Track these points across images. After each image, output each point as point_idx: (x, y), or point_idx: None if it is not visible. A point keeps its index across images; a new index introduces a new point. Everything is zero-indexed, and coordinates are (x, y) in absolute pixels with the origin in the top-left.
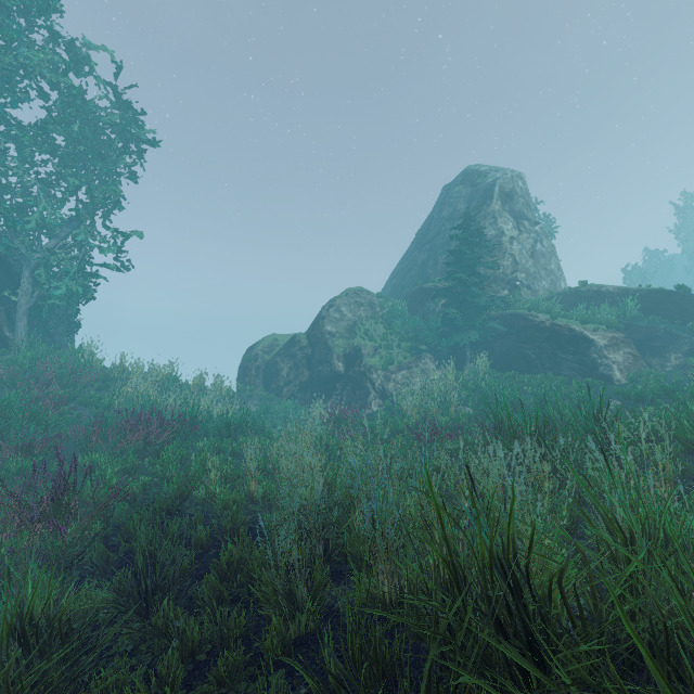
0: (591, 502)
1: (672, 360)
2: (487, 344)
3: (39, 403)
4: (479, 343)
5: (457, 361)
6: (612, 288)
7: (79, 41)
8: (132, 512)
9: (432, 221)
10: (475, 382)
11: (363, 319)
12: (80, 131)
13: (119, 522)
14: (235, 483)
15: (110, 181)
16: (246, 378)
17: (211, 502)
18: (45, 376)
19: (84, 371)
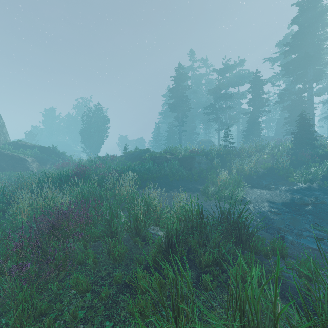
0: None
1: (48, 166)
2: None
3: None
4: None
5: None
6: (30, 144)
7: None
8: None
9: None
10: None
11: None
12: None
13: None
14: None
15: None
16: None
17: None
18: None
19: None
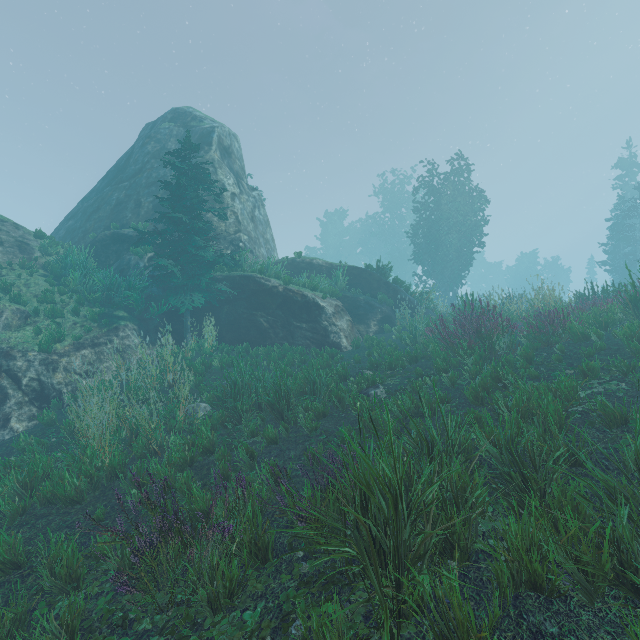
0: None
1: (373, 327)
2: (212, 311)
3: None
4: (202, 309)
5: (173, 333)
6: (321, 262)
7: None
8: None
9: (132, 155)
10: (204, 361)
11: (2, 266)
12: None
13: None
14: None
15: None
16: None
17: None
18: None
19: None
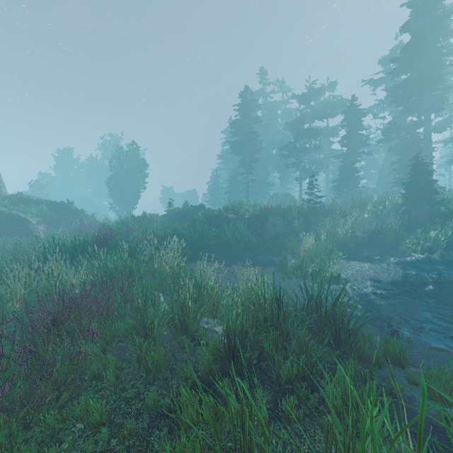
0: None
1: (61, 229)
2: None
3: None
4: None
5: None
6: (35, 198)
7: None
8: None
9: None
10: None
11: None
12: None
13: None
14: None
15: None
16: None
17: None
18: None
19: None
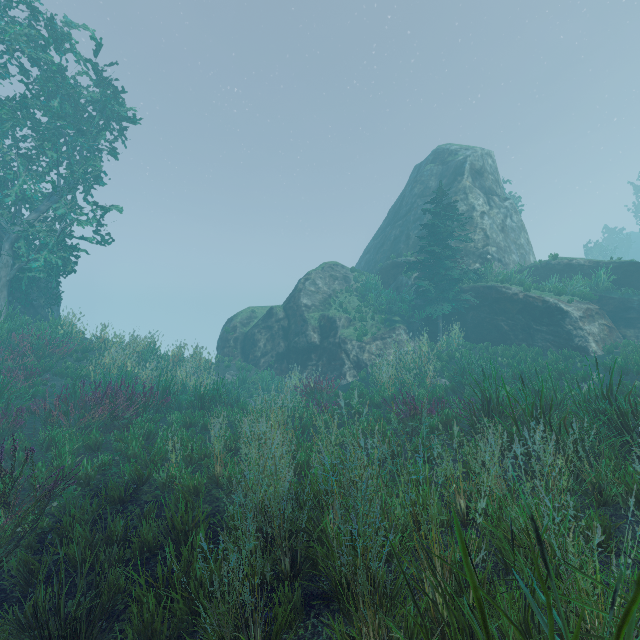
0: (614, 501)
1: None
2: (459, 316)
3: (8, 375)
4: (452, 315)
5: (429, 333)
6: (582, 261)
7: (61, 20)
8: (76, 503)
9: (404, 199)
10: (449, 353)
11: (338, 292)
12: (61, 108)
13: (59, 515)
14: (201, 462)
15: (91, 157)
16: (225, 349)
17: (172, 486)
18: (20, 347)
19: (61, 342)
